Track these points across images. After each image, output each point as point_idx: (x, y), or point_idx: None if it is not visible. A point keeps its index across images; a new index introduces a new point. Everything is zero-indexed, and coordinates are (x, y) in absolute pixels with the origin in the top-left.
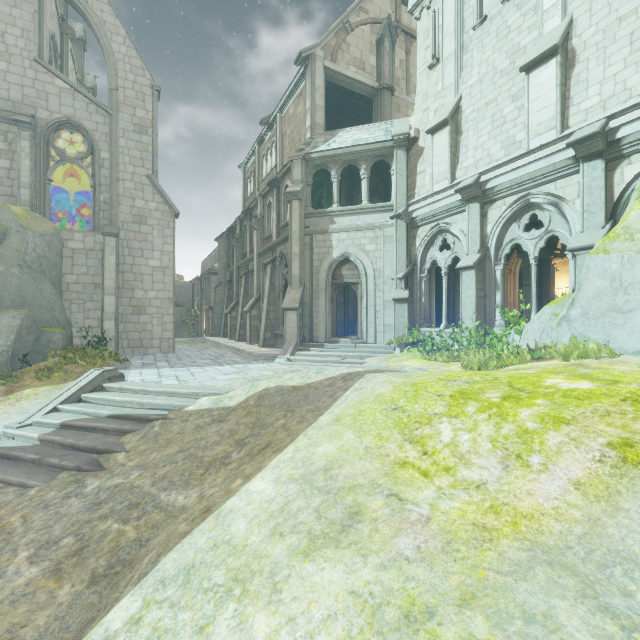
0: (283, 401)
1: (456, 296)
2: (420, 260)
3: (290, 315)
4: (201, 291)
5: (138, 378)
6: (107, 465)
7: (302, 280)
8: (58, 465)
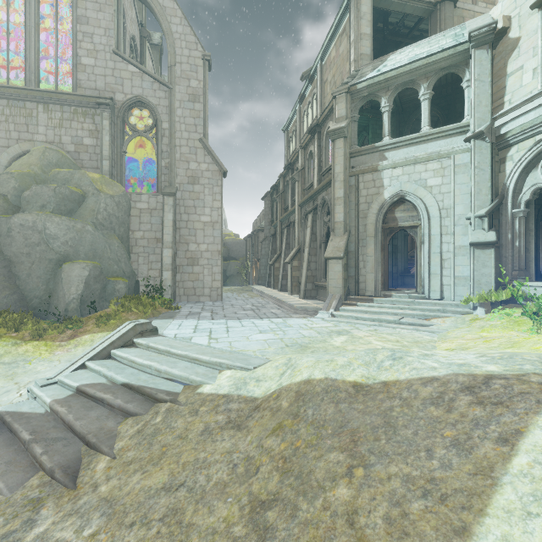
0: (339, 419)
1: None
2: (512, 190)
3: (333, 265)
4: (252, 246)
5: (173, 332)
6: (80, 478)
7: (347, 226)
8: (38, 459)
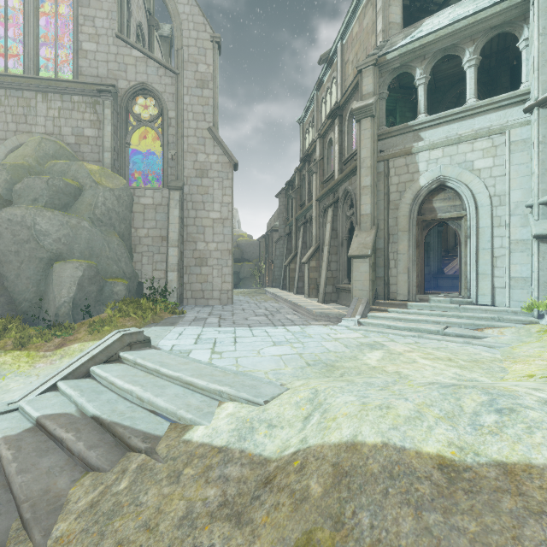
0: None
1: None
2: None
3: (359, 264)
4: (265, 247)
5: (170, 342)
6: None
7: (374, 220)
8: None
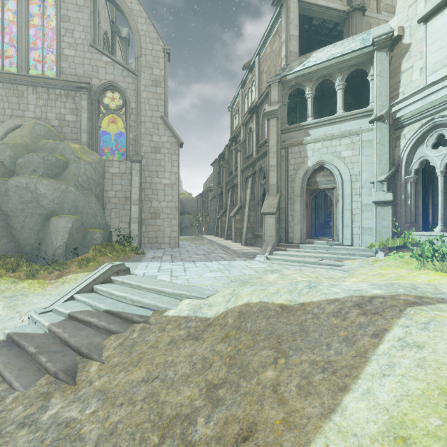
0: (269, 328)
1: (444, 198)
2: (405, 161)
3: (268, 219)
4: (202, 203)
5: (142, 271)
6: (79, 378)
7: (279, 188)
8: (44, 366)
